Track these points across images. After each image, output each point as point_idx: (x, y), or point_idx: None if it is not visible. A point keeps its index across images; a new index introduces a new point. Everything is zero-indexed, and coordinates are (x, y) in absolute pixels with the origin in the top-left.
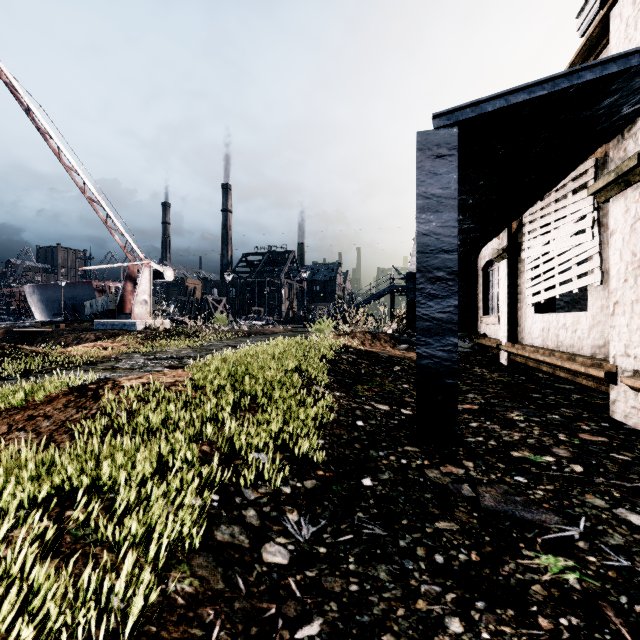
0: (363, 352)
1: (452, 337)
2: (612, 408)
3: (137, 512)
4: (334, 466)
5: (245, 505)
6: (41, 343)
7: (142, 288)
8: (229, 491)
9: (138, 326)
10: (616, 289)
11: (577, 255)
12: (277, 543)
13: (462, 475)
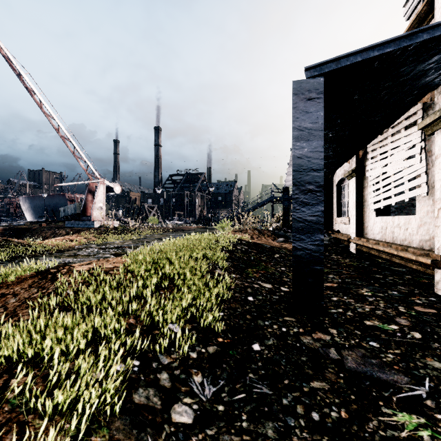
0: (252, 244)
1: (320, 234)
2: (437, 286)
3: (70, 379)
4: (231, 334)
5: (160, 369)
6: (29, 236)
7: (98, 198)
8: (148, 357)
9: (96, 225)
10: (440, 198)
11: (408, 174)
12: (184, 403)
13: (329, 341)
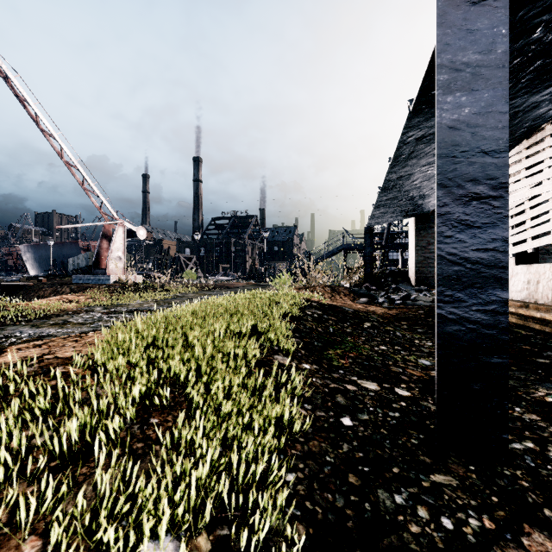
0: (327, 306)
1: (498, 290)
2: None
3: None
4: None
5: None
6: (22, 296)
7: (116, 245)
8: None
9: (112, 280)
10: None
11: None
12: None
13: None
